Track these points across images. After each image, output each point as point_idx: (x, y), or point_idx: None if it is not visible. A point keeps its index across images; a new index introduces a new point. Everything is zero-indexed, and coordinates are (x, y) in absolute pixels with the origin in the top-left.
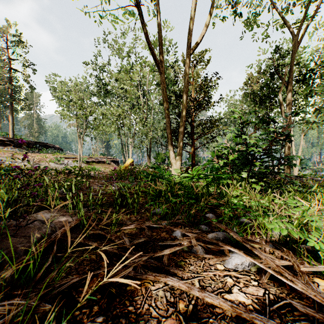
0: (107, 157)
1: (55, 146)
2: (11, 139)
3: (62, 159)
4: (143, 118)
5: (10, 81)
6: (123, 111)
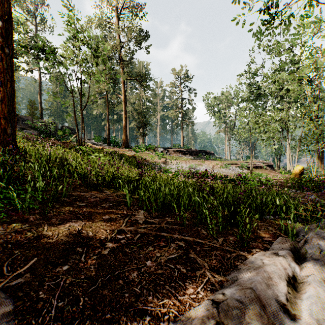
0: (260, 161)
1: (210, 152)
2: (187, 150)
3: (229, 165)
4: (314, 116)
5: (181, 107)
6: (288, 114)
